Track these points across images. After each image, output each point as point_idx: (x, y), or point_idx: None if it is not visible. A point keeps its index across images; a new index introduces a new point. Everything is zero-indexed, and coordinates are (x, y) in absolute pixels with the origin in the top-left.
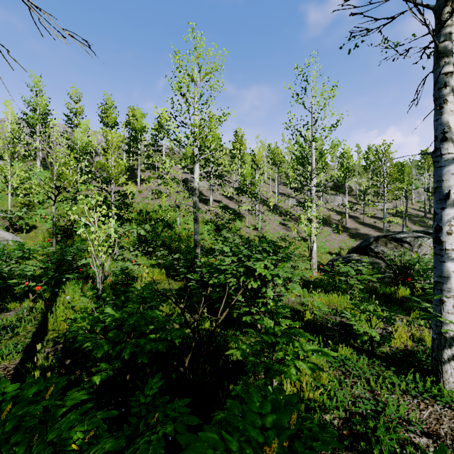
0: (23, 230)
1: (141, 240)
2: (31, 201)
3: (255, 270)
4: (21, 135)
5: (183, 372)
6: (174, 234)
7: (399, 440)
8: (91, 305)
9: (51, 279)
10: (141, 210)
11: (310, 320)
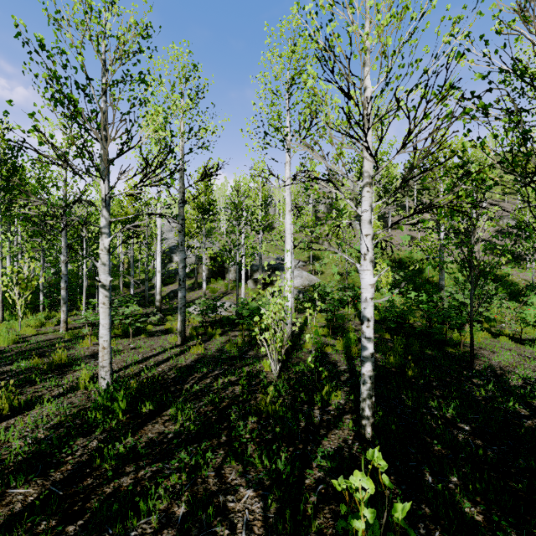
0: (317, 274)
1: (395, 283)
2: (314, 253)
3: (456, 297)
4: (301, 203)
5: (419, 326)
6: (425, 279)
7: (491, 347)
8: (375, 313)
9: (350, 301)
10: (393, 257)
11: (507, 333)
